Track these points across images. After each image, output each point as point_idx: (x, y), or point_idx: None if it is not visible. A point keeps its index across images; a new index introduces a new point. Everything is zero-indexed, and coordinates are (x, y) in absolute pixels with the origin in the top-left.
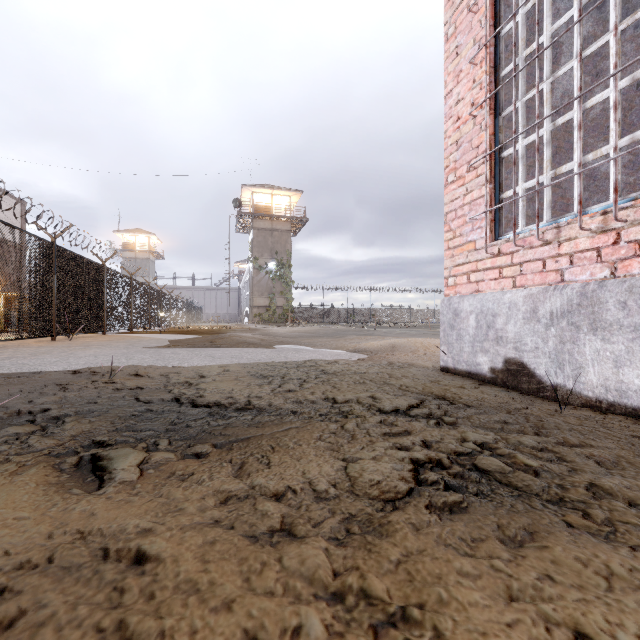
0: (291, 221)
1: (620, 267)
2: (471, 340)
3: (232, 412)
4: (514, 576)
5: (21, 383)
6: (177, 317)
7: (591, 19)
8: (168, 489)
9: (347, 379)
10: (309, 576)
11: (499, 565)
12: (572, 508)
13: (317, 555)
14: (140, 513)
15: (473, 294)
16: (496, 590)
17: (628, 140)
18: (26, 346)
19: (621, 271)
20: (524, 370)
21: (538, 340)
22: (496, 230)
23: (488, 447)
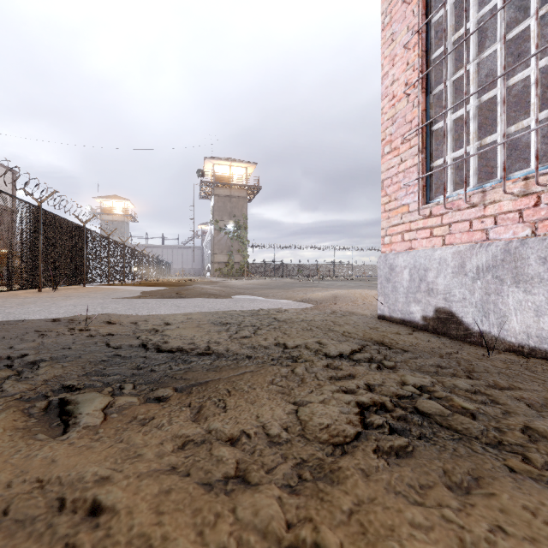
0: (247, 189)
1: (540, 227)
2: (405, 291)
3: (193, 357)
4: (466, 528)
5: (5, 330)
6: (148, 271)
7: (508, 12)
8: (128, 434)
9: (296, 326)
10: (263, 529)
11: (450, 515)
12: (512, 452)
13: (270, 505)
14: (100, 460)
15: (407, 251)
16: (449, 543)
17: (547, 113)
18: (14, 297)
19: (541, 230)
20: (453, 318)
21: (465, 292)
22: (427, 195)
23: (426, 390)
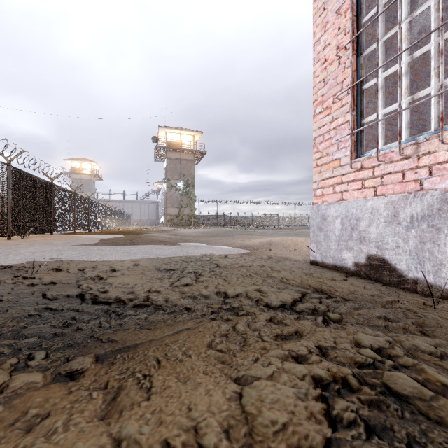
0: (194, 153)
1: None
2: (337, 239)
3: (129, 310)
4: None
5: None
6: (111, 222)
7: None
8: None
9: (236, 272)
10: None
11: None
12: None
13: None
14: None
15: (338, 202)
16: None
17: None
18: None
19: None
20: (385, 265)
21: (399, 240)
22: (358, 149)
23: (386, 354)
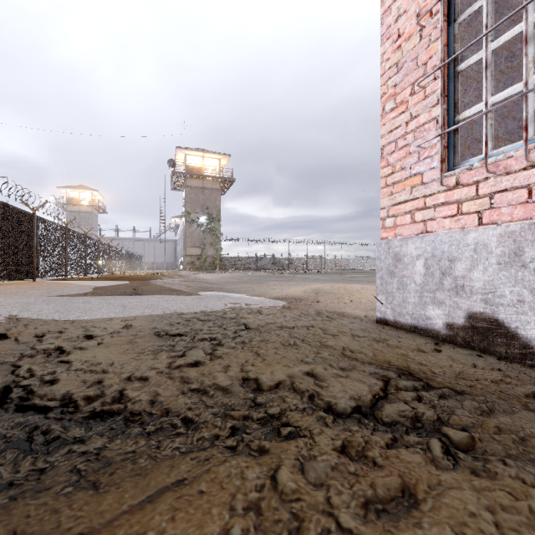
0: (220, 181)
1: None
2: (418, 289)
3: (75, 428)
4: None
5: None
6: (116, 265)
7: None
8: None
9: (274, 339)
10: None
11: None
12: None
13: None
14: None
15: (419, 235)
16: None
17: None
18: None
19: None
20: (499, 329)
21: (523, 291)
22: (450, 159)
23: None
